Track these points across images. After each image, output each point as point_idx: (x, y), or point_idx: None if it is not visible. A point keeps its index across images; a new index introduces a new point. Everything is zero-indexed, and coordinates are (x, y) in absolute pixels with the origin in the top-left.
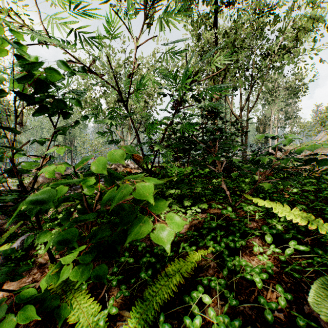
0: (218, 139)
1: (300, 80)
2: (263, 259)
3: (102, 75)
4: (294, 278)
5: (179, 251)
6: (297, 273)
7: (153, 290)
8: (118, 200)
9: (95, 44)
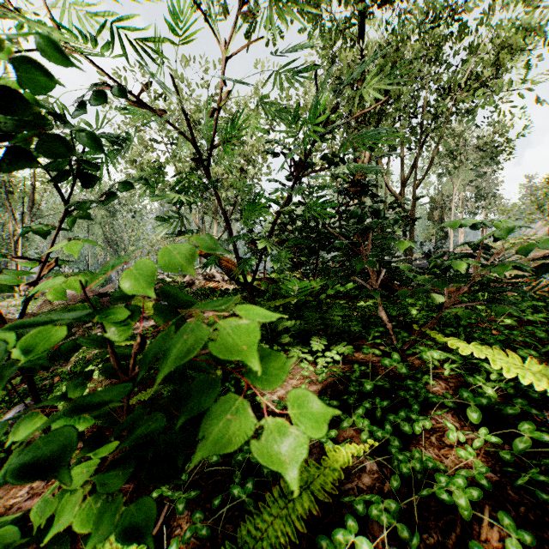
0: (371, 229)
1: (501, 134)
2: (467, 455)
3: (162, 111)
4: (531, 495)
5: None
6: (535, 486)
7: (257, 525)
8: (176, 357)
9: (149, 53)
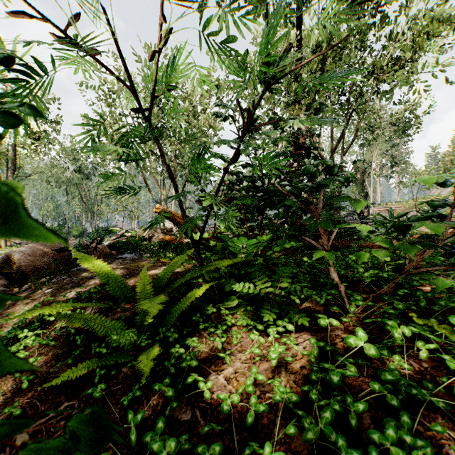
0: (322, 187)
1: (412, 111)
2: None
3: (91, 49)
4: None
5: None
6: None
7: None
8: None
9: None
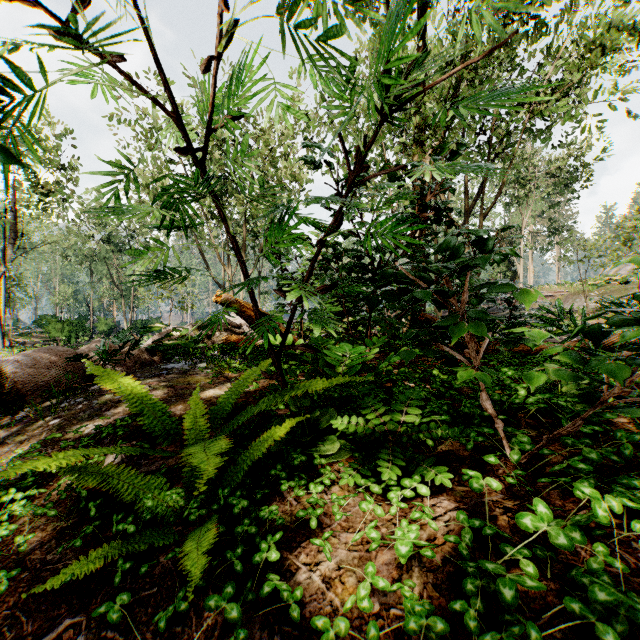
0: (469, 270)
1: (579, 157)
2: None
3: None
4: None
5: None
6: None
7: None
8: None
9: None
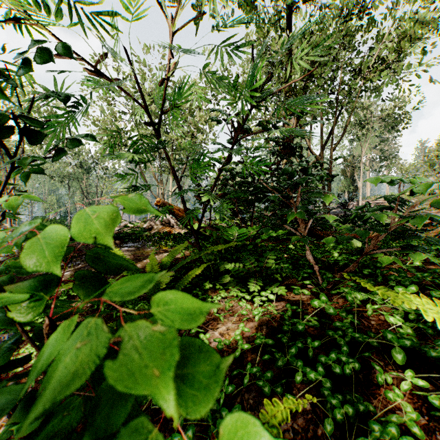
0: (300, 184)
1: (400, 108)
2: (395, 397)
3: (116, 79)
4: None
5: (244, 382)
6: None
7: None
8: (69, 362)
9: (103, 26)
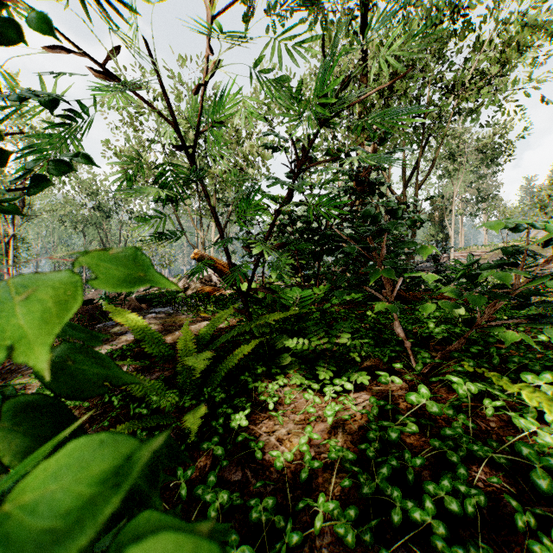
0: (386, 231)
1: (502, 136)
2: (544, 551)
3: (133, 84)
4: None
5: (316, 525)
6: None
7: None
8: None
9: (111, 5)
